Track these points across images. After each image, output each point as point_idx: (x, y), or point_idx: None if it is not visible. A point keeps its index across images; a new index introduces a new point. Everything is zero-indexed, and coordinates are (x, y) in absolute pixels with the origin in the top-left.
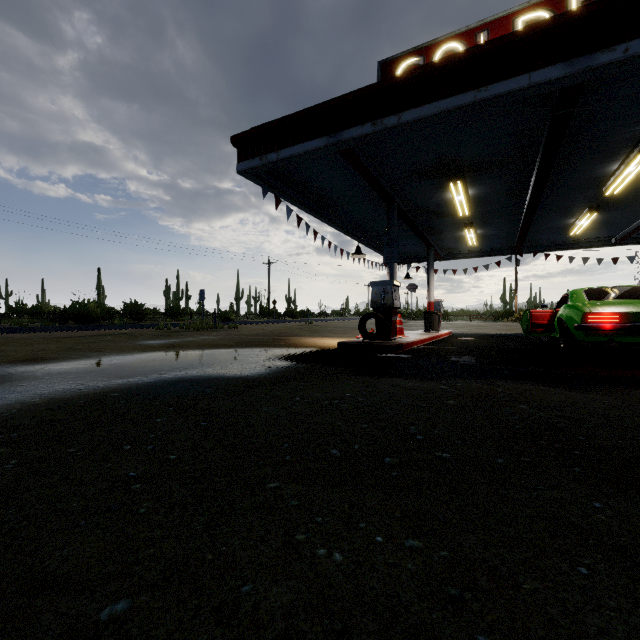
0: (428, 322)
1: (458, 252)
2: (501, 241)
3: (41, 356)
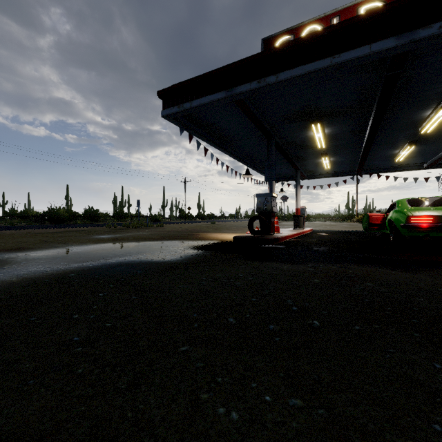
0: (296, 222)
1: (317, 173)
2: (347, 166)
3: (22, 246)
